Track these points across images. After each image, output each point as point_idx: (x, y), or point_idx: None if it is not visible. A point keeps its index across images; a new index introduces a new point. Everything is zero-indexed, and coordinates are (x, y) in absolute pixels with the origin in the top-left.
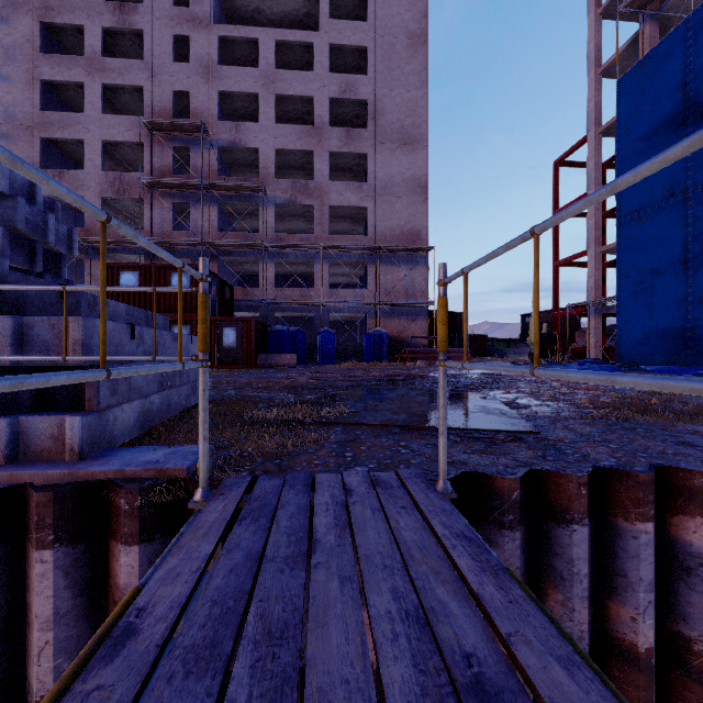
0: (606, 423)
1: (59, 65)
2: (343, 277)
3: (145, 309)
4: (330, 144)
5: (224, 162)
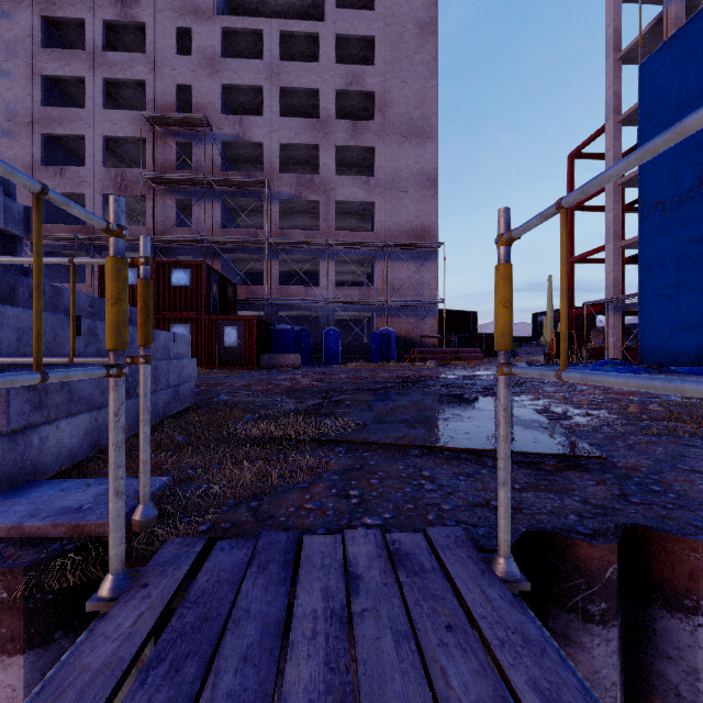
0: (680, 442)
1: (61, 60)
2: (349, 275)
3: None
4: (336, 137)
5: (228, 157)
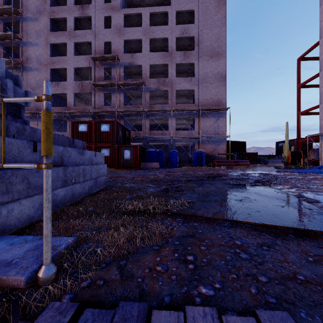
0: None
1: (57, 36)
2: (182, 125)
3: (90, 141)
4: (175, 60)
5: (126, 73)
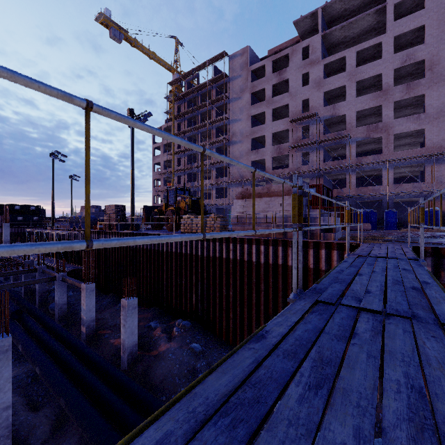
0: None
1: (257, 107)
2: (405, 173)
3: None
4: (393, 97)
5: (325, 124)
